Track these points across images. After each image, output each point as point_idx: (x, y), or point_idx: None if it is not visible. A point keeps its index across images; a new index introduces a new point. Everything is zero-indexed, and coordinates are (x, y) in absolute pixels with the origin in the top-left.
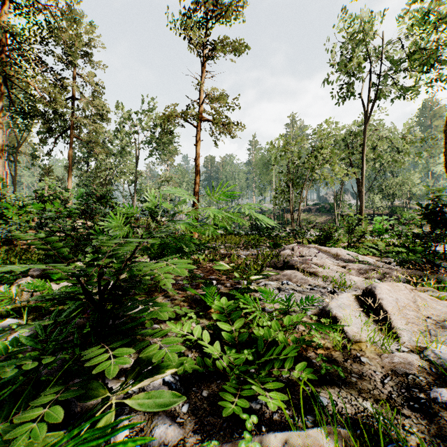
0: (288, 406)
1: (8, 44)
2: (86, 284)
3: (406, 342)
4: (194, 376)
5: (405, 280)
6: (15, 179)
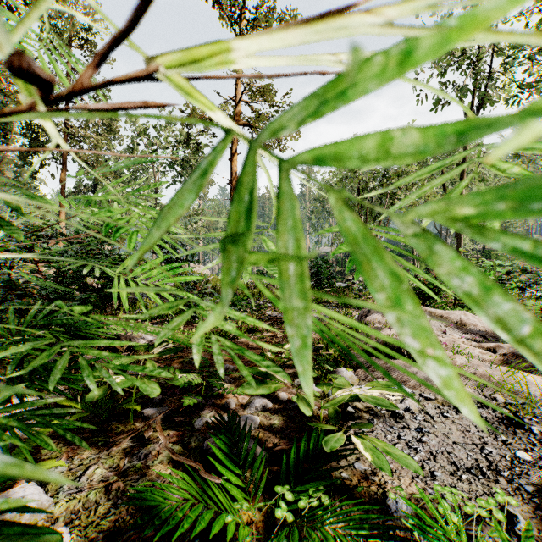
0: None
1: None
2: None
3: None
4: None
5: None
6: None
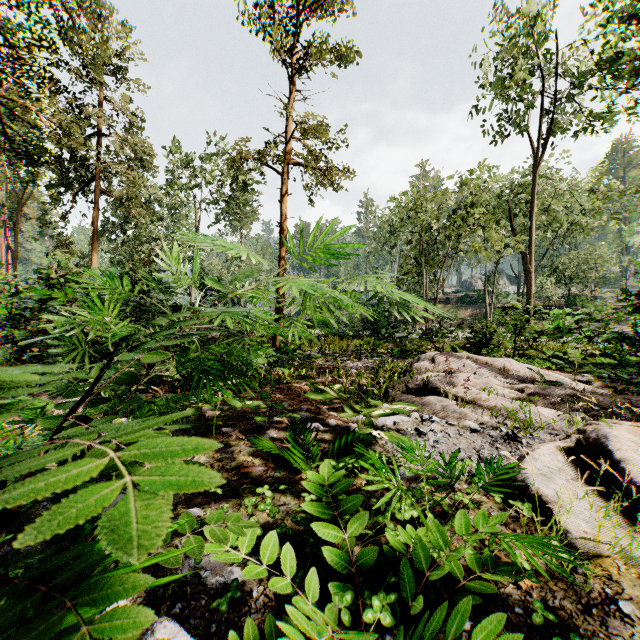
0: None
1: None
2: None
3: None
4: None
5: (628, 414)
6: (16, 255)
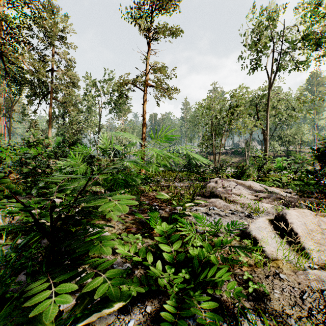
0: (221, 322)
1: (3, 29)
2: (39, 216)
3: (316, 260)
4: (139, 292)
5: (304, 206)
6: (10, 130)
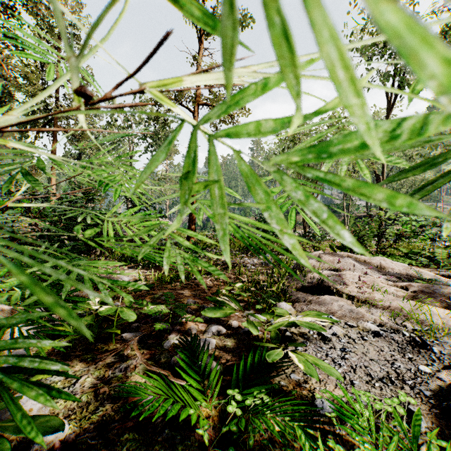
0: None
1: None
2: None
3: None
4: None
5: None
6: None
